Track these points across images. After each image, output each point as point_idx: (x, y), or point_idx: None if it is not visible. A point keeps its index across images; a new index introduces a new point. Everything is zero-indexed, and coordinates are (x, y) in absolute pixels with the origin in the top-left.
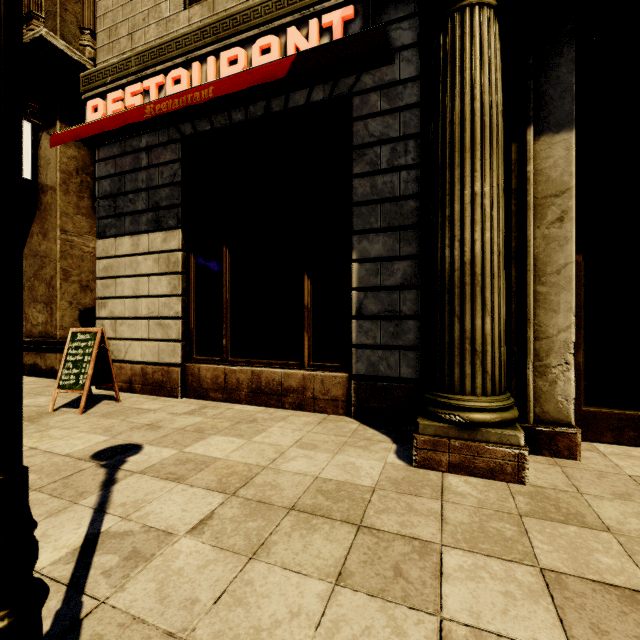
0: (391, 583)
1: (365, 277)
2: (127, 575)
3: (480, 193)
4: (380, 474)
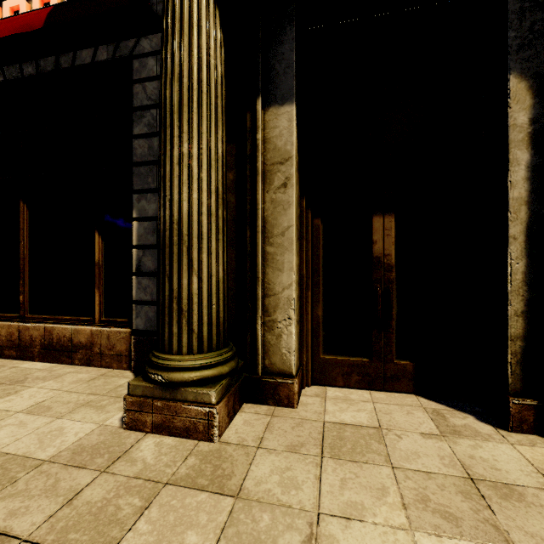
0: None
1: (144, 235)
2: None
3: (187, 154)
4: (75, 441)
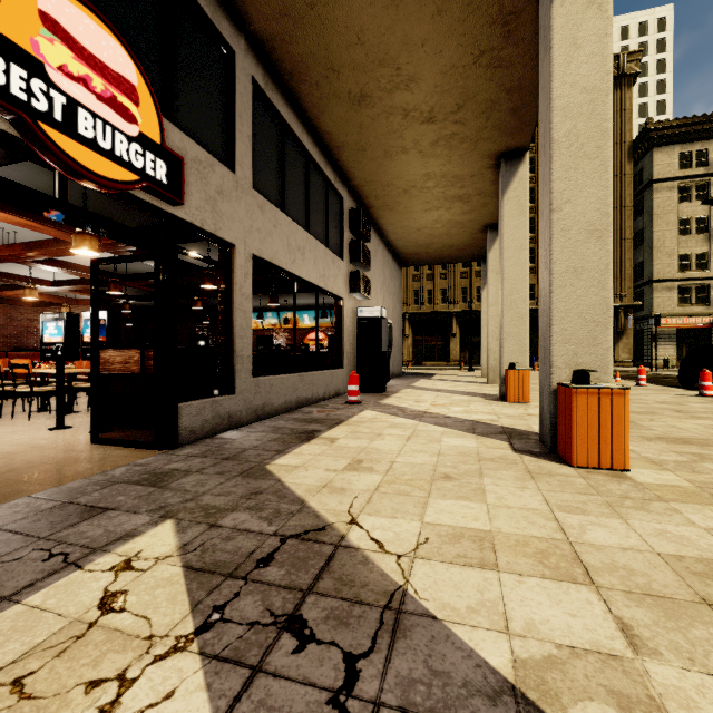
0: None
1: None
2: None
3: None
4: None
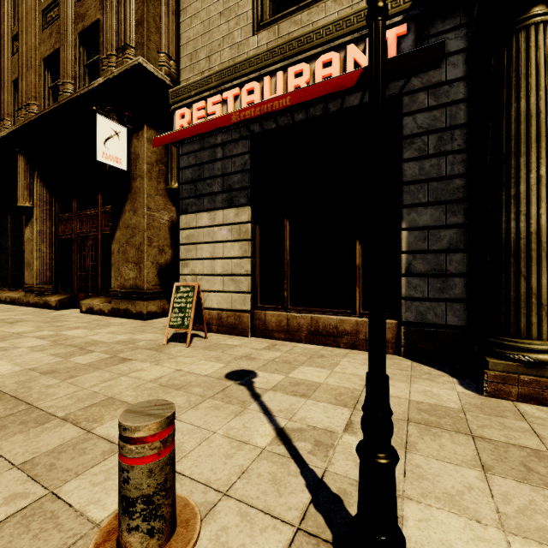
0: (528, 475)
1: (413, 242)
2: (326, 455)
3: (545, 176)
4: (459, 400)
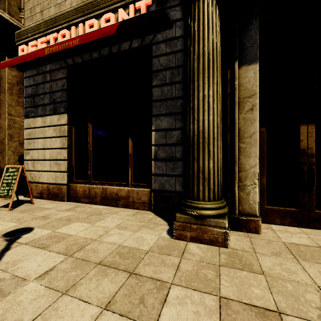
0: (135, 307)
1: (158, 139)
2: None
3: (207, 95)
4: (154, 243)
